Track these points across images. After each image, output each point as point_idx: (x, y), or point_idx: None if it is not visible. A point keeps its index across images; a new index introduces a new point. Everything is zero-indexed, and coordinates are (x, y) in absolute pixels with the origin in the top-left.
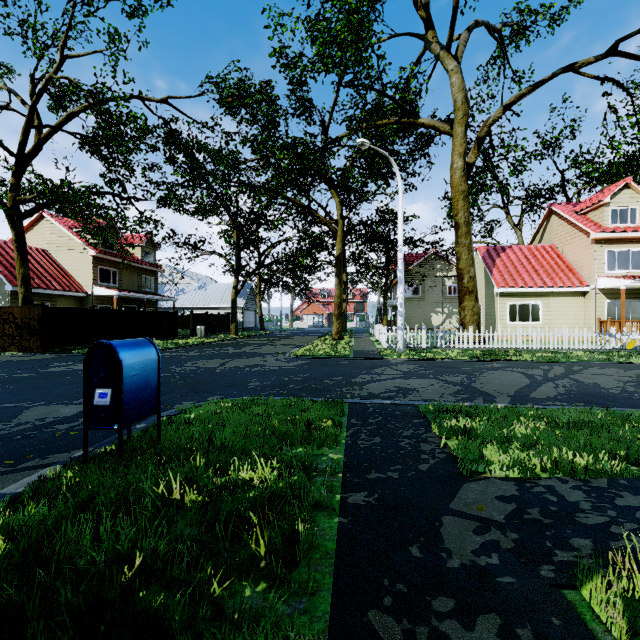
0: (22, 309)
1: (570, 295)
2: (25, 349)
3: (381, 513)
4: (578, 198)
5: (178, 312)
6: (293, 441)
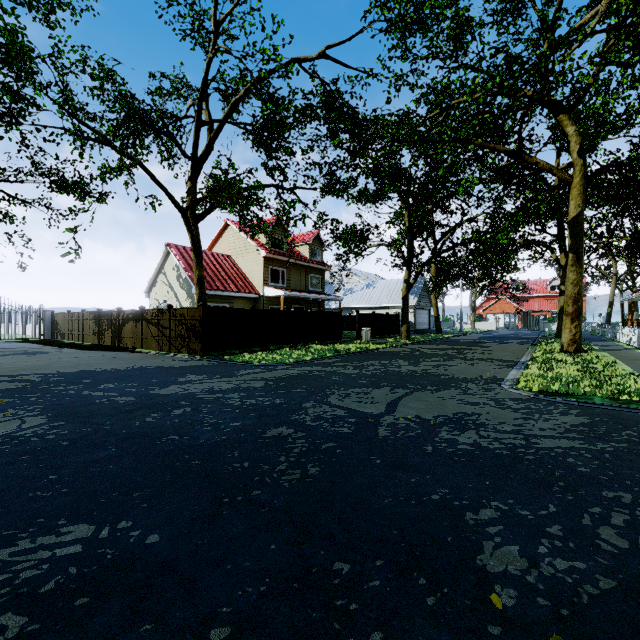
0: (190, 310)
1: None
2: (192, 351)
3: None
4: None
5: (346, 312)
6: None
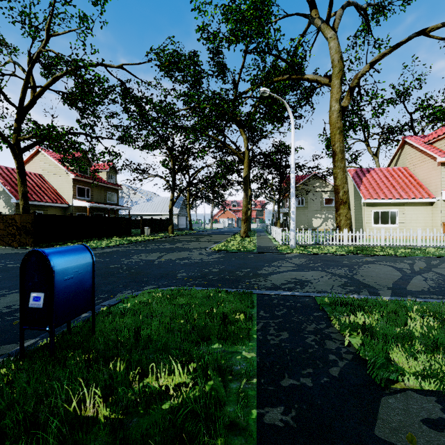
0: (21, 216)
1: (420, 205)
2: (23, 244)
3: (302, 442)
4: (422, 133)
5: (133, 217)
6: (210, 335)
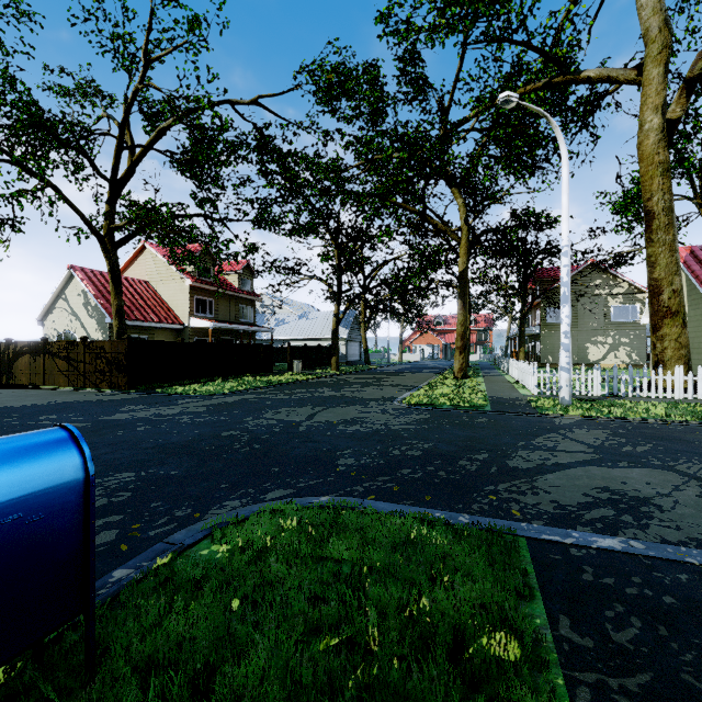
0: (112, 343)
1: None
2: (114, 386)
3: None
4: None
5: (278, 344)
6: None
